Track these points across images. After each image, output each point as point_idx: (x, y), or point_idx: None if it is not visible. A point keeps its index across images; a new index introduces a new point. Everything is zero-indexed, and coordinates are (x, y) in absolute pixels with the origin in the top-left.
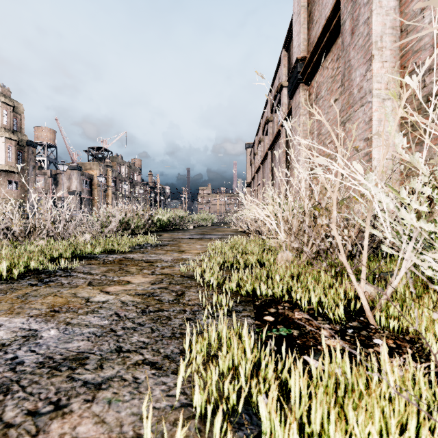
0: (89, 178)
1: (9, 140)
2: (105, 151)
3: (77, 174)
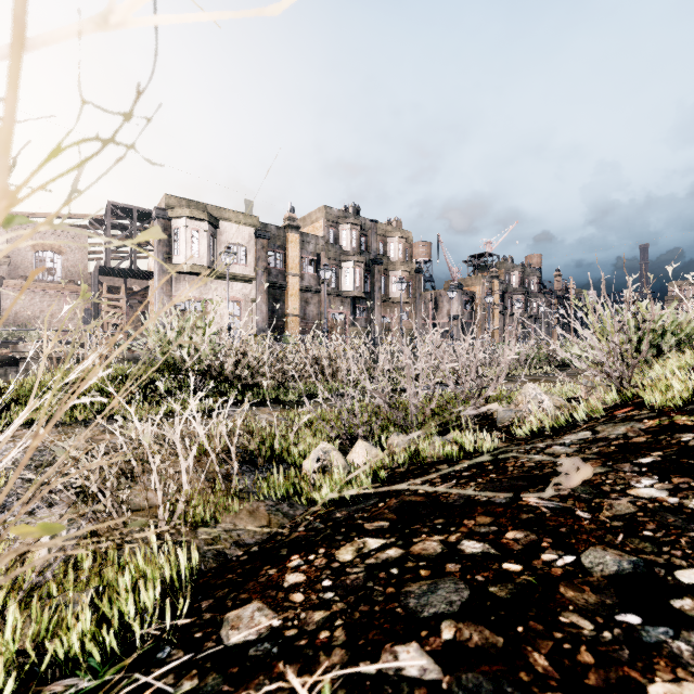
0: (471, 297)
1: (403, 272)
2: (489, 256)
3: (458, 294)
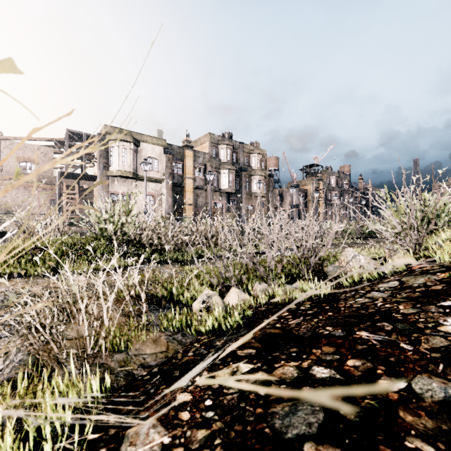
0: (304, 193)
1: (260, 176)
2: (316, 166)
3: (296, 190)
